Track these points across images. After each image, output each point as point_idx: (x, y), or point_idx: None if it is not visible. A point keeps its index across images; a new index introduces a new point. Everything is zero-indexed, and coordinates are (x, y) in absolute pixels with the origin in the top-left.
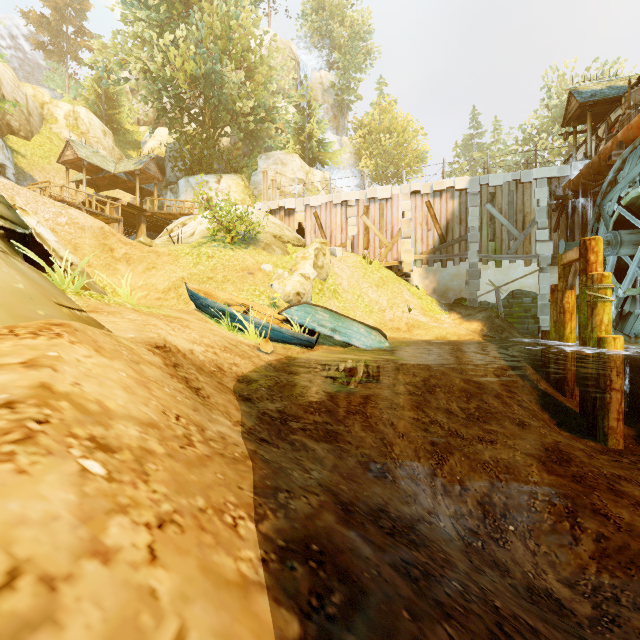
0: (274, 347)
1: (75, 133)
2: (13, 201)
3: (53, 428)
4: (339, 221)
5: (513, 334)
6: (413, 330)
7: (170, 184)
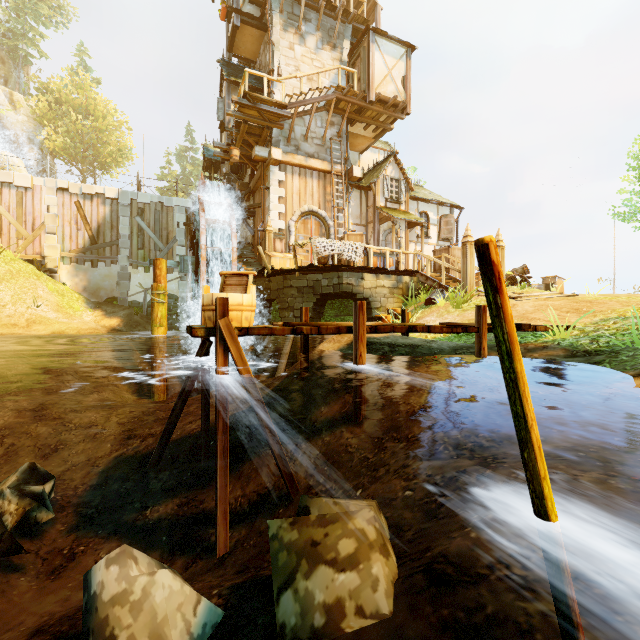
0: None
1: None
2: None
3: None
4: None
5: (147, 328)
6: (33, 326)
7: None
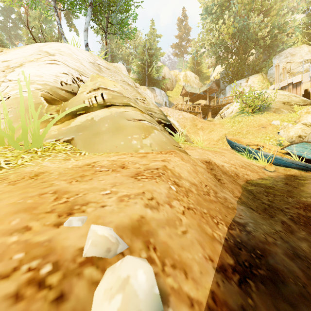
0: (277, 169)
1: (185, 82)
2: (167, 114)
3: (165, 176)
4: None
5: None
6: None
7: (222, 90)
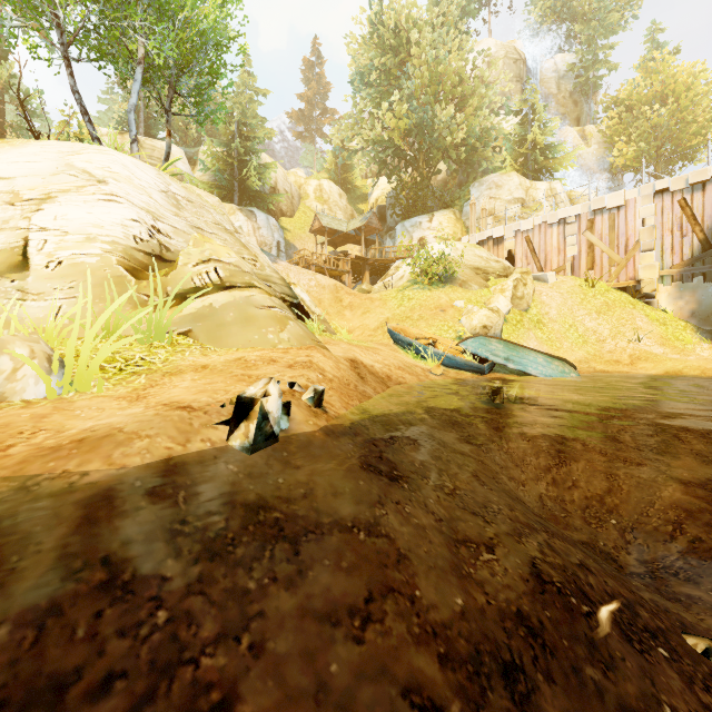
0: (448, 372)
1: (320, 203)
2: (288, 277)
3: (313, 368)
4: (555, 242)
5: None
6: (637, 363)
7: (390, 229)
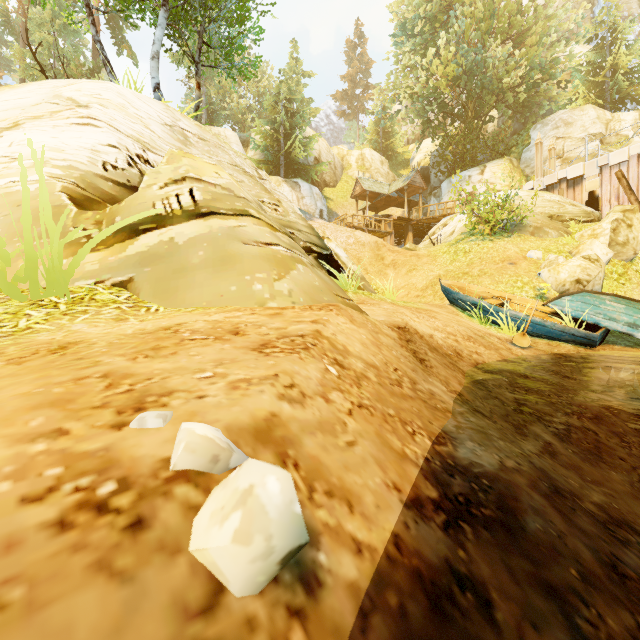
0: (534, 343)
1: (362, 171)
2: (324, 234)
3: (317, 349)
4: None
5: None
6: None
7: (434, 190)
